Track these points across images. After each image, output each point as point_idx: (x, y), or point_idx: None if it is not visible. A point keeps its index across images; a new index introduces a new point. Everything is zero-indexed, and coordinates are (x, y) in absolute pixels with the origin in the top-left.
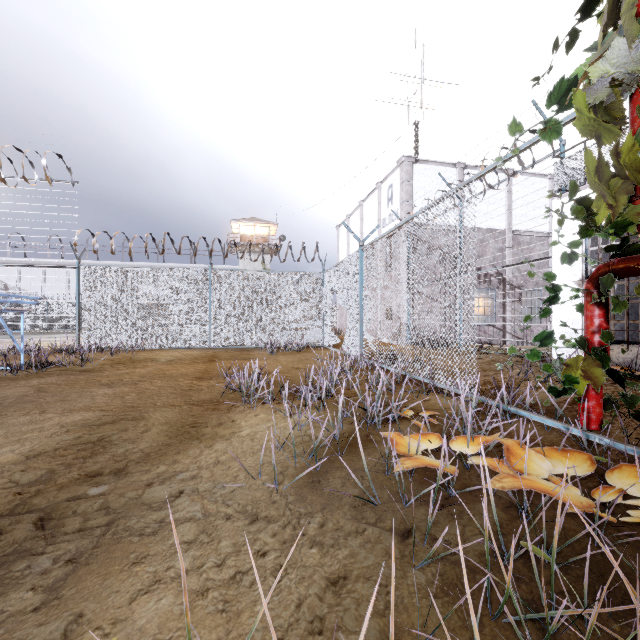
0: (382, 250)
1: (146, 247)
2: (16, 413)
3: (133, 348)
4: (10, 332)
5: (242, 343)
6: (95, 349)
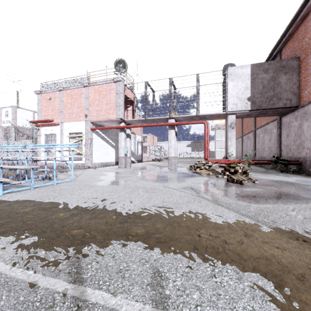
0: (3, 131)
1: None
2: None
3: None
4: None
5: None
6: None
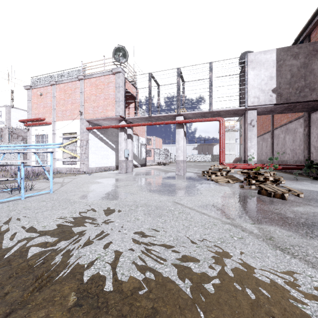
0: None
1: None
2: None
3: None
4: None
5: None
6: None
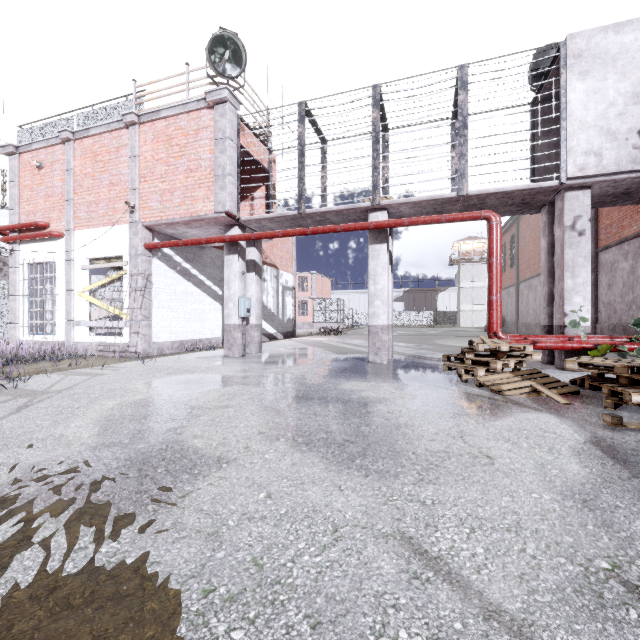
0: None
1: None
2: None
3: None
4: None
5: None
6: None
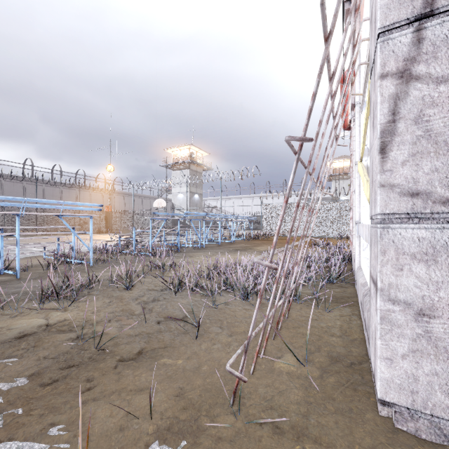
0: None
1: (284, 195)
2: (264, 245)
3: (280, 235)
4: (250, 228)
5: (325, 235)
6: (268, 235)
